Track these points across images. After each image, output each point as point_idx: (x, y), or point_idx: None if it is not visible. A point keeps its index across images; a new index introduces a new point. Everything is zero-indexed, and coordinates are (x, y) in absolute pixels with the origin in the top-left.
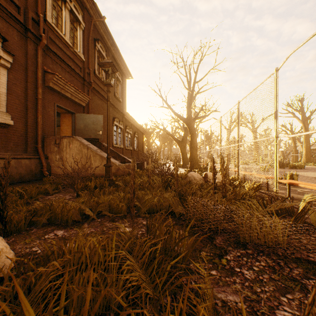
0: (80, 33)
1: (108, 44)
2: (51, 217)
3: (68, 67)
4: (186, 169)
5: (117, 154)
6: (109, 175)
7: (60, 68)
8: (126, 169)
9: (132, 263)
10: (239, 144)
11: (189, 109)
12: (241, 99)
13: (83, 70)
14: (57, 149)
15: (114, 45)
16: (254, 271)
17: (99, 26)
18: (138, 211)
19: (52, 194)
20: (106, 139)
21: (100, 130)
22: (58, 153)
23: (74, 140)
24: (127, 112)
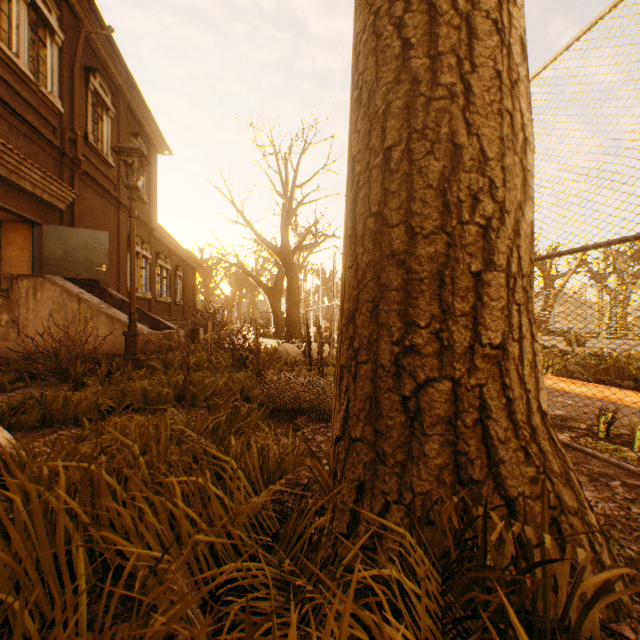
0: (54, 53)
1: (117, 81)
2: (43, 416)
3: (27, 125)
4: (281, 340)
5: (142, 312)
6: (135, 351)
7: (7, 127)
8: (165, 341)
9: (194, 434)
10: None
11: (285, 232)
12: None
13: (61, 132)
14: (4, 302)
15: (132, 84)
16: (326, 436)
17: (98, 42)
18: (193, 401)
19: (11, 390)
20: (114, 280)
21: (103, 263)
22: (5, 310)
23: (48, 284)
24: (160, 225)
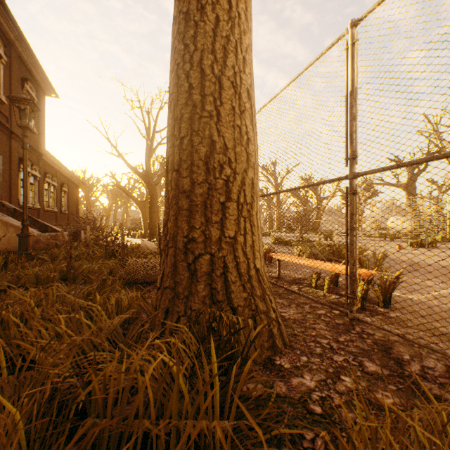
0: None
1: (10, 36)
2: None
3: None
4: (145, 239)
5: (32, 219)
6: (27, 248)
7: None
8: (52, 241)
9: (73, 297)
10: None
11: (148, 163)
12: None
13: None
14: None
15: (23, 40)
16: None
17: None
18: (74, 280)
19: None
20: (6, 193)
21: None
22: None
23: None
24: (47, 151)
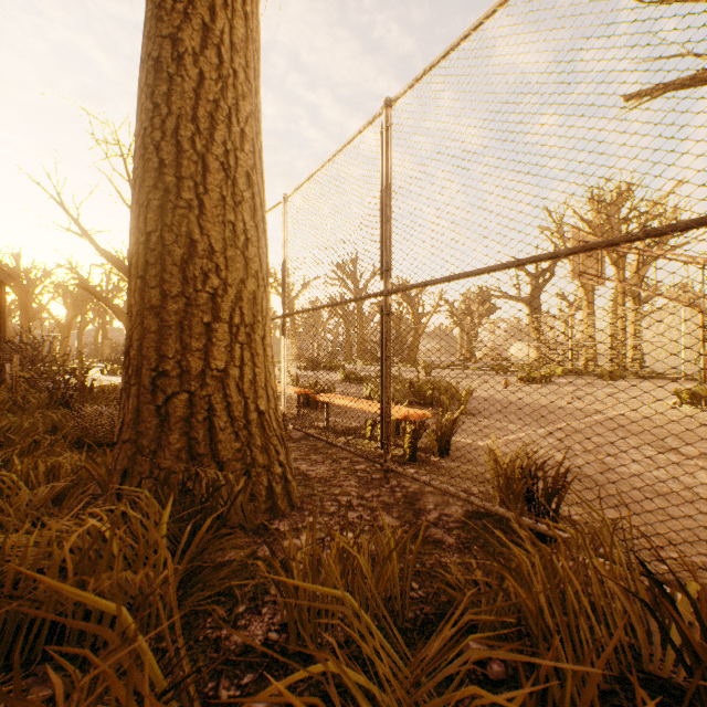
0: None
1: None
2: None
3: None
4: None
5: None
6: None
7: None
8: None
9: None
10: None
11: None
12: None
13: None
14: None
15: None
16: None
17: None
18: None
19: None
20: None
21: None
22: None
23: None
24: None
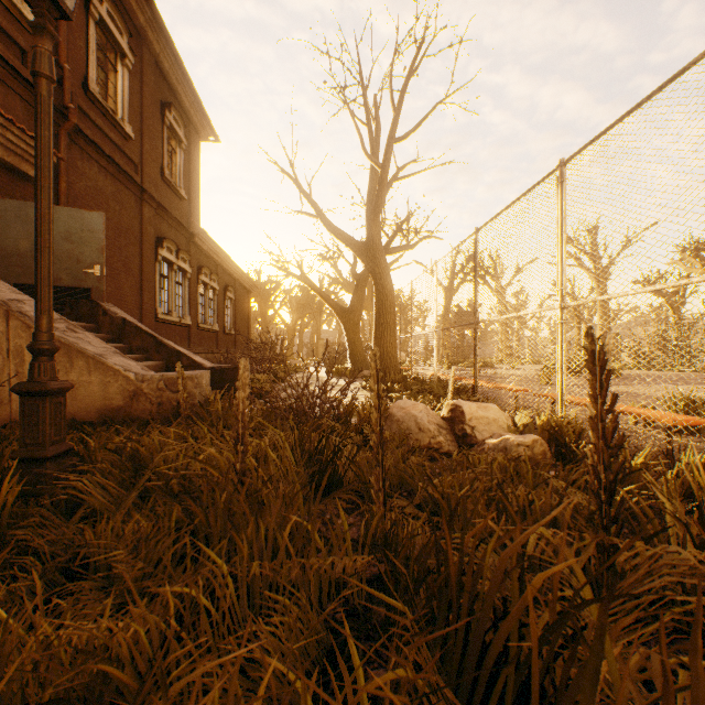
0: None
1: (138, 19)
2: None
3: None
4: (367, 384)
5: (153, 340)
6: (44, 436)
7: None
8: (168, 394)
9: None
10: (565, 305)
11: (374, 218)
12: (579, 149)
13: None
14: None
15: (159, 25)
16: None
17: None
18: None
19: None
20: (134, 297)
21: (95, 262)
22: None
23: None
24: (201, 229)
